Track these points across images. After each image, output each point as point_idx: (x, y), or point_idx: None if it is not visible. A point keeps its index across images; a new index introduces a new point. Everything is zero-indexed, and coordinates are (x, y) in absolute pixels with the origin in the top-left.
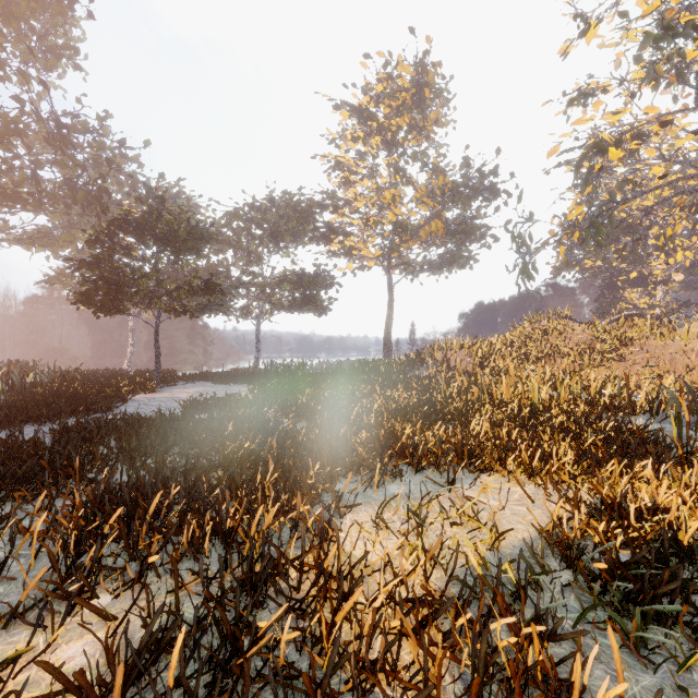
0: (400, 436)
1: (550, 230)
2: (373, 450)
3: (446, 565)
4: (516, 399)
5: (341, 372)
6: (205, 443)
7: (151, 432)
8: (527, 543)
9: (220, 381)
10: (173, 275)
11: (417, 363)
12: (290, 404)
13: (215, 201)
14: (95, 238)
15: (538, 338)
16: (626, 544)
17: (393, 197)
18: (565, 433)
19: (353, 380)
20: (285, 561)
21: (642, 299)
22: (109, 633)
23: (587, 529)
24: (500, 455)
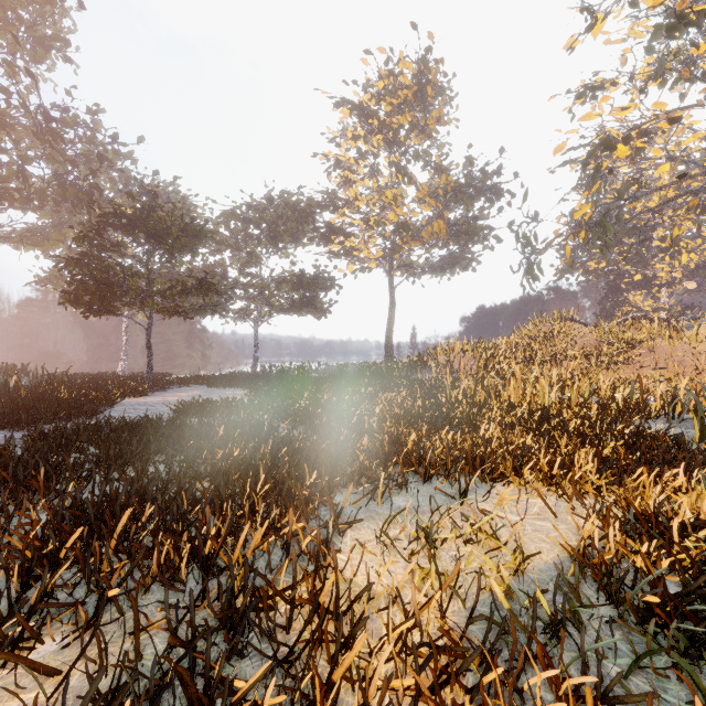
0: (405, 442)
1: (555, 230)
2: (376, 458)
3: (464, 594)
4: (525, 402)
5: (342, 375)
6: (191, 450)
7: (133, 438)
8: (559, 569)
9: (216, 384)
10: (169, 276)
11: (419, 366)
12: (287, 407)
13: (212, 199)
14: (83, 234)
15: (543, 340)
16: (669, 567)
17: (394, 197)
18: (583, 438)
19: (354, 383)
20: (273, 593)
21: (646, 302)
22: (49, 691)
23: (624, 550)
24: (515, 463)
